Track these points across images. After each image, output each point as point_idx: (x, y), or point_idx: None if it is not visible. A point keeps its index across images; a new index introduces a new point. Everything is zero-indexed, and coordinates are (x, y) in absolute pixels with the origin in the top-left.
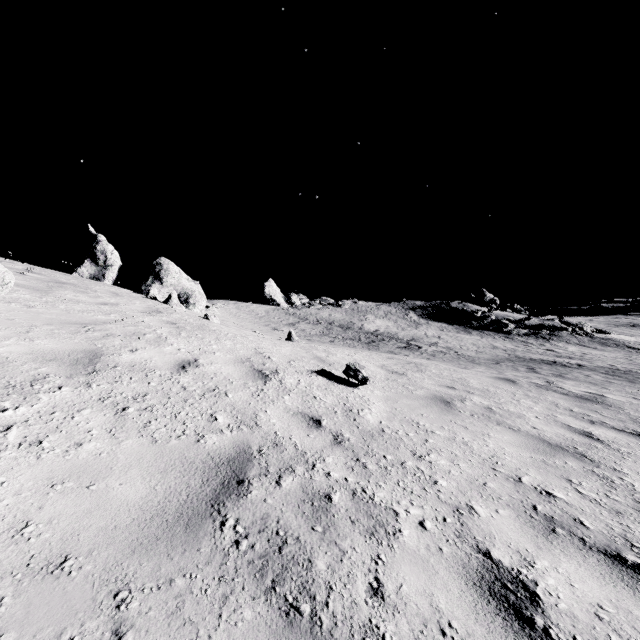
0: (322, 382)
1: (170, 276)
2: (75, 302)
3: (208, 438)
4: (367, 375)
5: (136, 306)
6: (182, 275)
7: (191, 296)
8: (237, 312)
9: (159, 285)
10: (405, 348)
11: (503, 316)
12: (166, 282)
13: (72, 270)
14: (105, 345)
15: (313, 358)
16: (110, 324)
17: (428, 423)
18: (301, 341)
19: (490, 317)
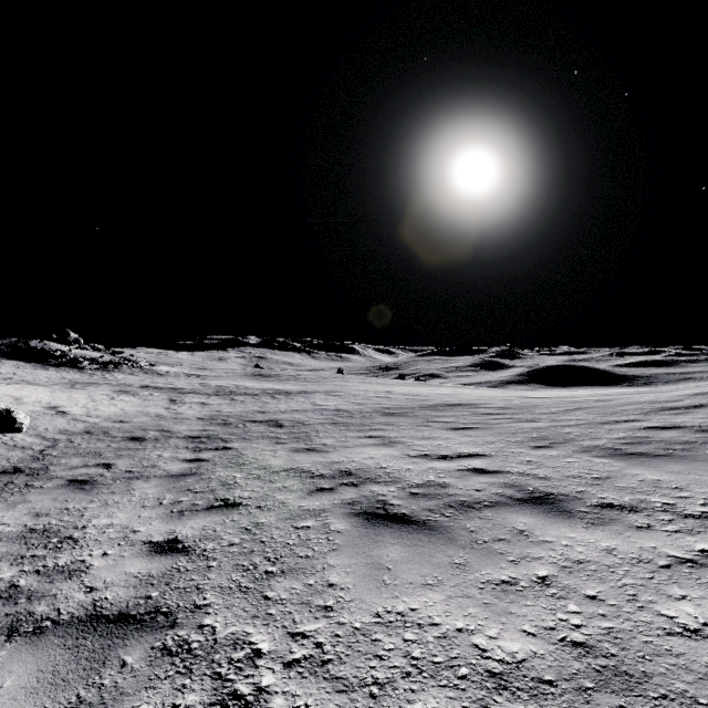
0: None
1: None
2: None
3: None
4: None
5: None
6: None
7: None
8: None
9: None
10: None
11: (82, 355)
12: None
13: None
14: None
15: None
16: None
17: (7, 392)
18: None
19: (69, 356)
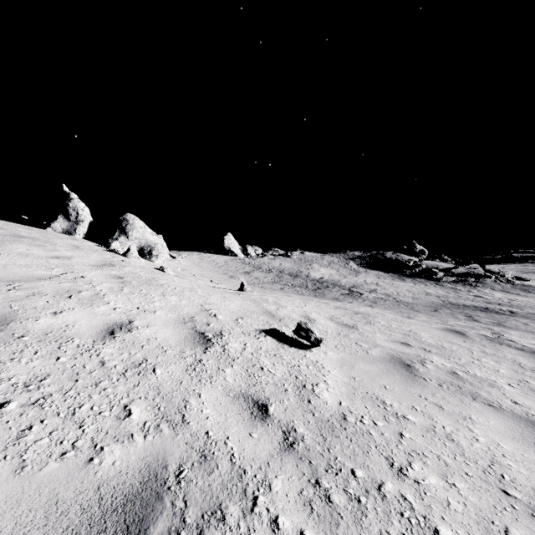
0: (271, 345)
1: (135, 230)
2: (23, 256)
3: (107, 453)
4: (318, 331)
5: (90, 259)
6: (146, 229)
7: (154, 248)
8: (200, 262)
9: (125, 238)
10: (348, 295)
11: (432, 265)
12: (131, 236)
13: (46, 225)
14: (24, 307)
15: (263, 313)
16: (44, 280)
17: (395, 401)
18: (253, 291)
19: (421, 266)
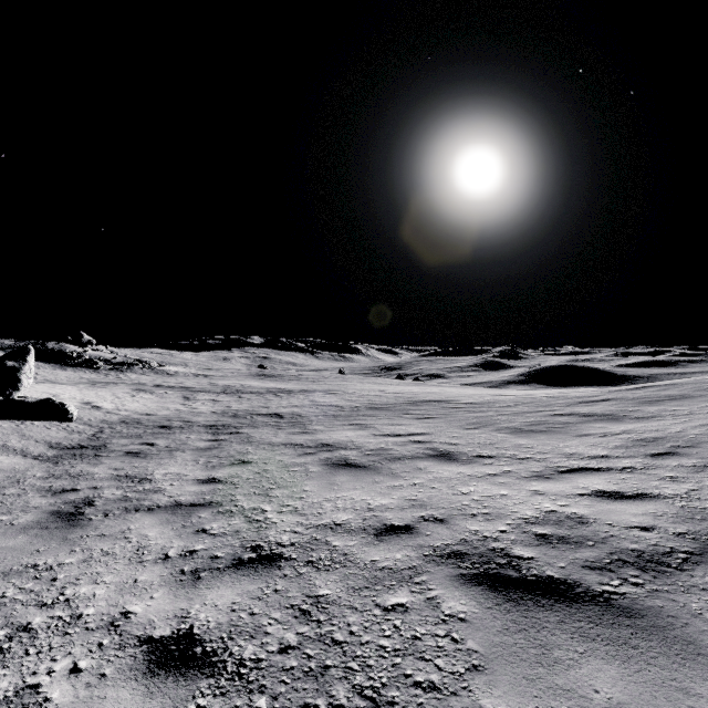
0: None
1: None
2: None
3: None
4: None
5: None
6: None
7: None
8: None
9: None
10: None
11: (96, 356)
12: None
13: None
14: None
15: None
16: None
17: (44, 390)
18: None
19: (85, 357)
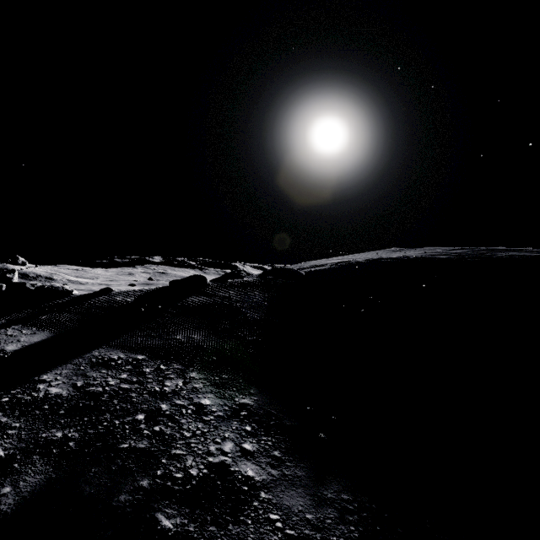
0: None
1: None
2: None
3: None
4: None
5: None
6: None
7: None
8: None
9: None
10: None
11: (30, 272)
12: None
13: None
14: None
15: None
16: None
17: None
18: None
19: (22, 272)
